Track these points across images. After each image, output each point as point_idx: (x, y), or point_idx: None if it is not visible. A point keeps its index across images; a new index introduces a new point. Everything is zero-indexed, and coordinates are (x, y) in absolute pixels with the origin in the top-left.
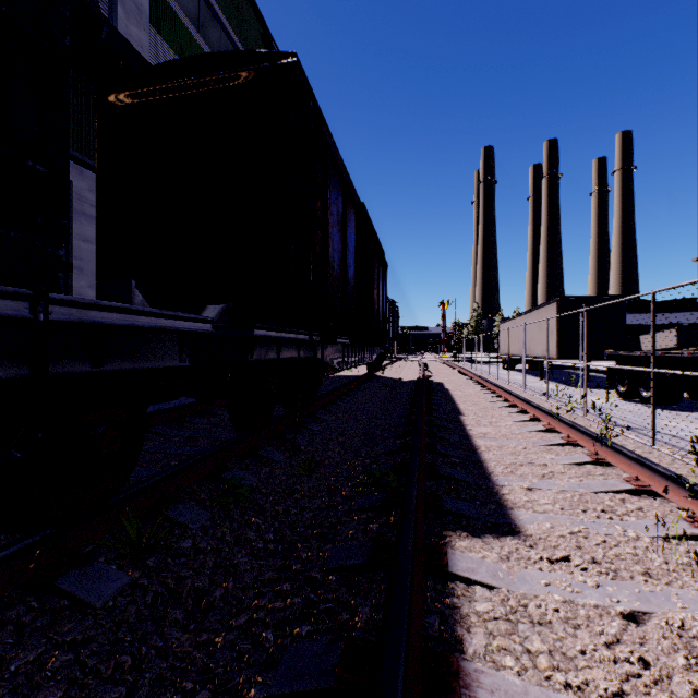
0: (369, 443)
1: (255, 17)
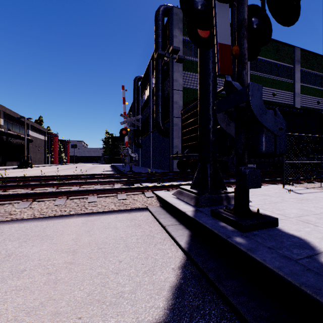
0: None
1: None
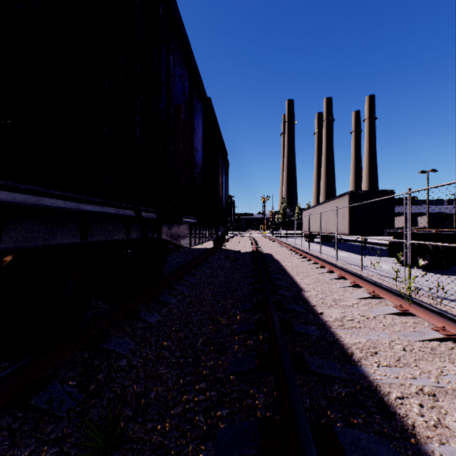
0: (215, 342)
1: None
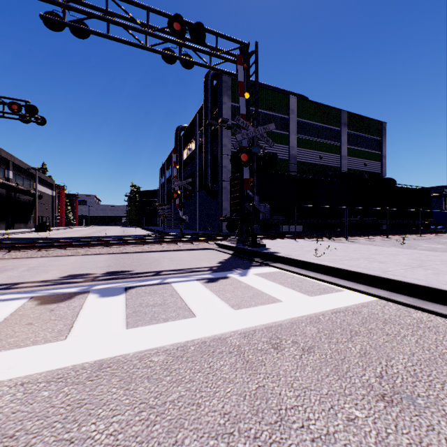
0: None
1: (375, 121)
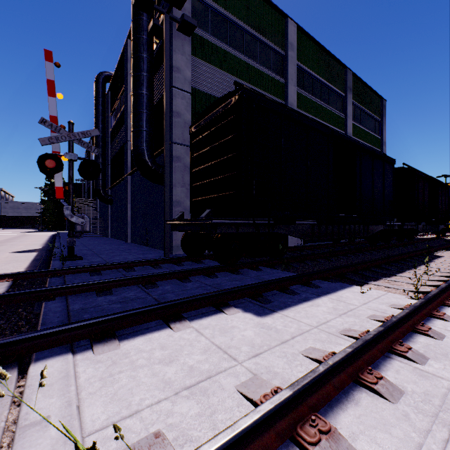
0: None
1: (376, 96)
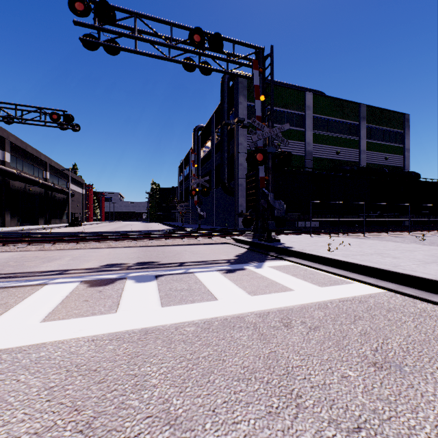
0: None
1: (396, 114)
